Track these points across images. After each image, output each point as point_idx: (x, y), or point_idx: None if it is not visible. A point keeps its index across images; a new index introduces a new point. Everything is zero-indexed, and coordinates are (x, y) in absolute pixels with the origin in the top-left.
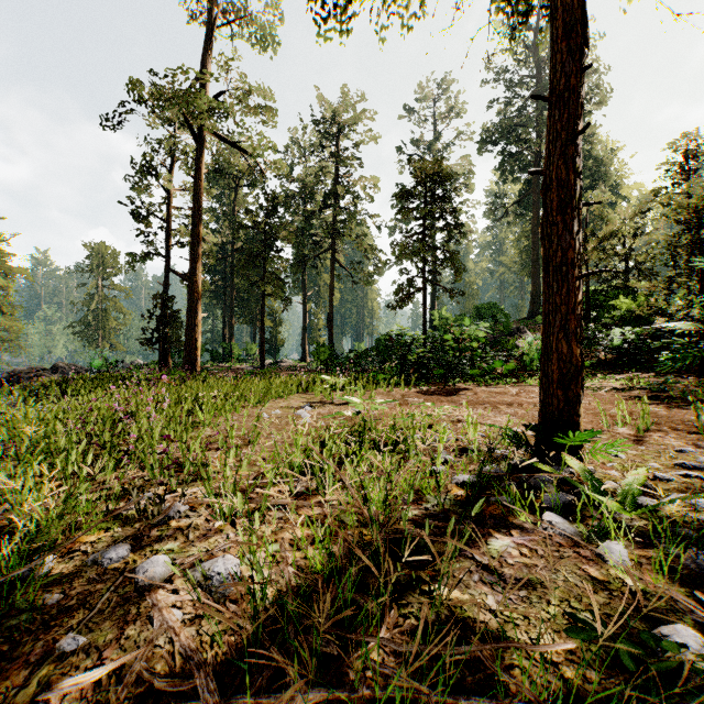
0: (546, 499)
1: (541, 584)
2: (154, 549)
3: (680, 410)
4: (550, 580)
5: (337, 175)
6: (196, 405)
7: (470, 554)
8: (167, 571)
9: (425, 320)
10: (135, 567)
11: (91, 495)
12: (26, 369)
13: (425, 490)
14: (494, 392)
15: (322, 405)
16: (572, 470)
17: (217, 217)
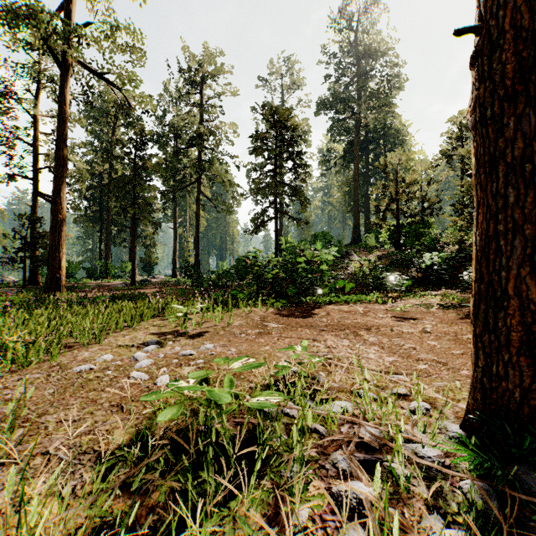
0: None
1: None
2: None
3: None
4: None
5: (202, 120)
6: None
7: None
8: None
9: (277, 244)
10: None
11: None
12: None
13: None
14: (344, 311)
15: (172, 339)
16: None
17: (95, 150)
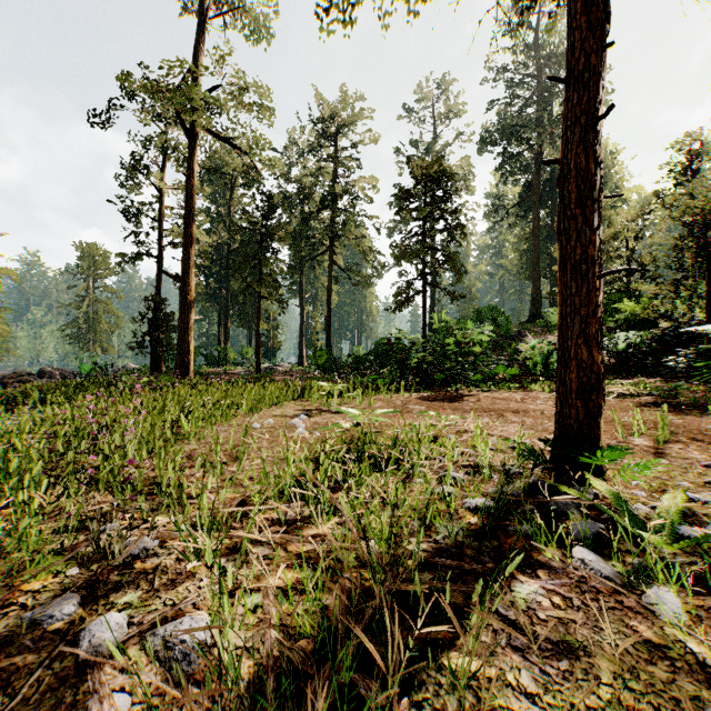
0: (572, 529)
1: (584, 650)
2: (109, 602)
3: (694, 418)
4: (594, 643)
5: (335, 175)
6: (182, 414)
7: (492, 607)
8: (120, 635)
9: (425, 323)
10: (82, 628)
11: (49, 525)
12: (11, 373)
13: (433, 516)
14: (498, 398)
15: (319, 413)
16: (596, 491)
17: (212, 217)
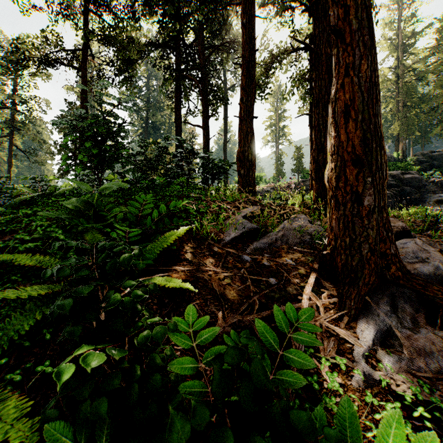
0: None
1: None
2: None
3: None
4: None
5: (15, 88)
6: None
7: None
8: None
9: None
10: None
11: None
12: None
13: None
14: None
15: None
16: None
17: None
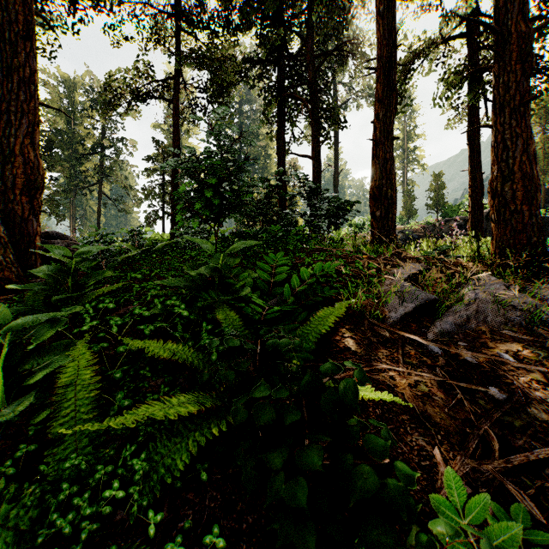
0: None
1: None
2: None
3: None
4: None
5: (103, 132)
6: None
7: None
8: None
9: None
10: None
11: None
12: None
13: None
14: None
15: None
16: None
17: None
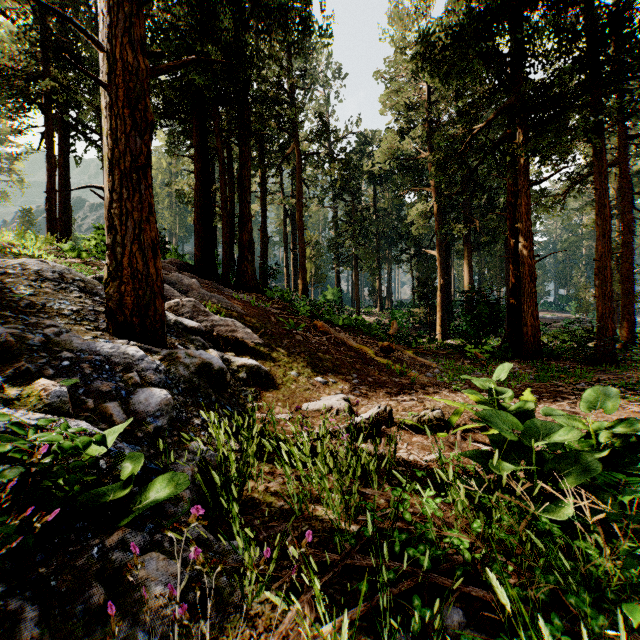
0: None
1: None
2: None
3: None
4: None
5: None
6: None
7: None
8: None
9: None
10: None
11: None
12: None
13: None
14: None
15: None
16: None
17: None
